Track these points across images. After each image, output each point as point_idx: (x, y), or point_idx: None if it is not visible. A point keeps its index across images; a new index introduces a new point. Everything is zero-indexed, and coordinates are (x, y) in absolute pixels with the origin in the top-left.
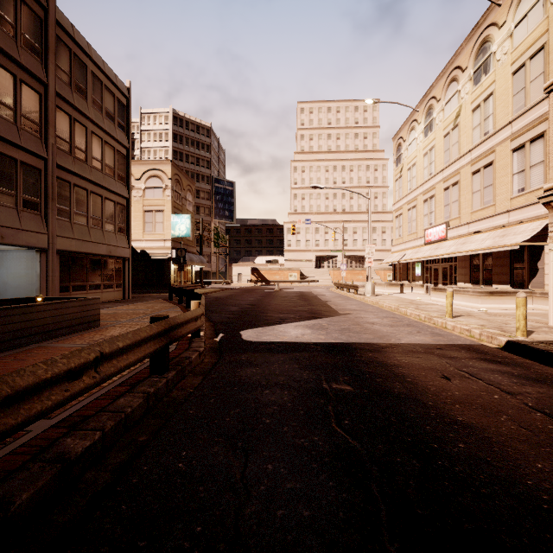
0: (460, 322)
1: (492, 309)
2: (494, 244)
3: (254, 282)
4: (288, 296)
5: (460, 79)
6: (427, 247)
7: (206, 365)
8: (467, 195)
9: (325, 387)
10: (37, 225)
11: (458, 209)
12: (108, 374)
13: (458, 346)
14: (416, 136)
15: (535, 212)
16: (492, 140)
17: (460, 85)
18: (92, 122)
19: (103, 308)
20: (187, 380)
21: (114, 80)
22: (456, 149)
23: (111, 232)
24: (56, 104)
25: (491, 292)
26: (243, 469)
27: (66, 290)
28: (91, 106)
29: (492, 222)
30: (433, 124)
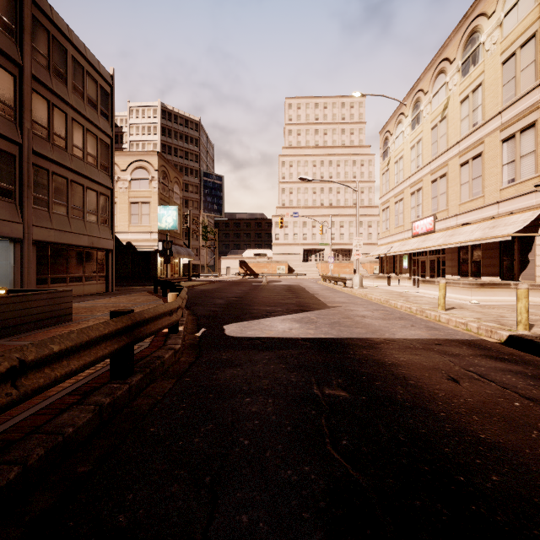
0: (454, 315)
1: (483, 302)
2: (484, 235)
3: (242, 275)
4: (275, 289)
5: (448, 71)
6: (414, 240)
7: (181, 366)
8: (455, 187)
9: (316, 393)
10: (11, 214)
11: (446, 201)
12: (33, 388)
13: (457, 341)
14: (403, 129)
15: (526, 202)
16: (481, 131)
17: (448, 77)
18: (72, 108)
19: (82, 301)
20: (157, 384)
21: (97, 67)
22: (444, 141)
23: (93, 223)
24: (33, 87)
25: (482, 284)
26: (207, 524)
27: (44, 283)
28: (71, 92)
29: (481, 214)
30: (420, 117)
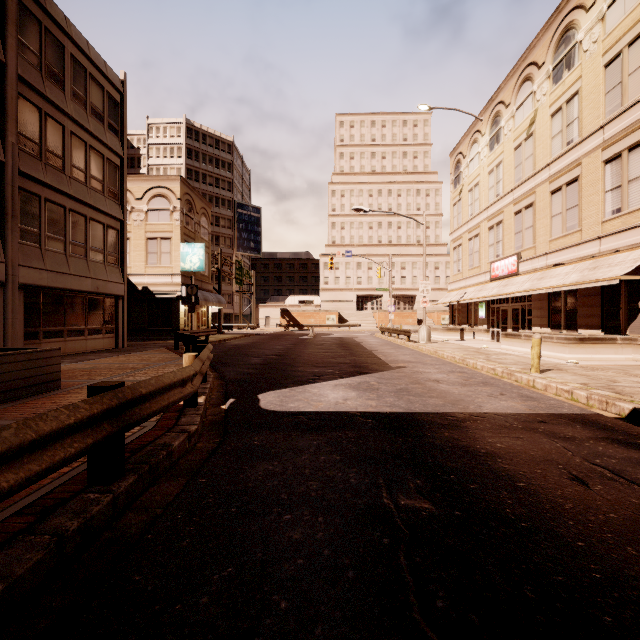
0: (553, 380)
1: (583, 361)
2: (583, 278)
3: (284, 327)
4: (324, 344)
5: (536, 78)
6: (493, 284)
7: (197, 456)
8: (545, 220)
9: (387, 504)
10: None
11: (533, 237)
12: None
13: (566, 416)
14: (479, 150)
15: (636, 237)
16: (578, 150)
17: (536, 85)
18: (71, 119)
19: (81, 361)
20: (159, 488)
21: (103, 69)
22: (530, 163)
23: (98, 263)
24: (19, 91)
25: (581, 339)
26: None
27: (35, 337)
28: (70, 99)
29: (578, 252)
30: (500, 135)
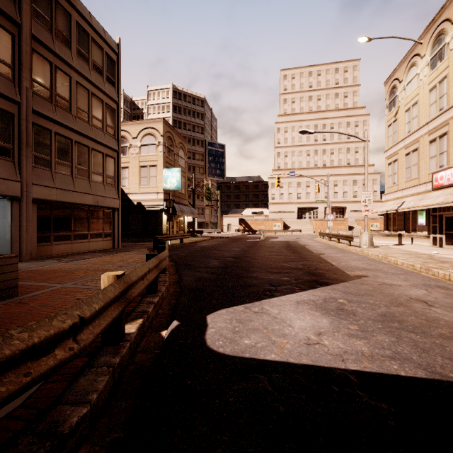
0: None
1: None
2: None
3: (241, 232)
4: (274, 247)
5: None
6: (437, 193)
7: None
8: None
9: None
10: (8, 172)
11: None
12: None
13: None
14: (417, 71)
15: None
16: None
17: None
18: (76, 72)
19: (75, 261)
20: None
21: (102, 34)
22: None
23: (98, 183)
24: (33, 48)
25: None
26: None
27: (47, 240)
28: (75, 56)
29: None
30: (445, 51)
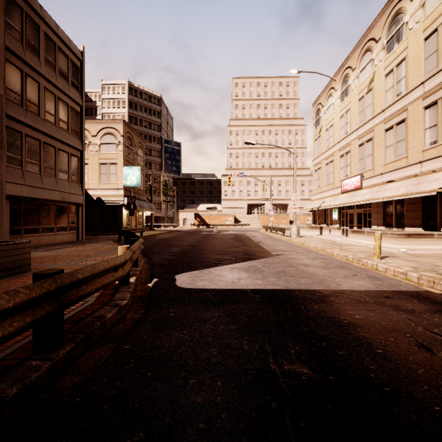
0: (391, 264)
1: (410, 250)
2: (409, 191)
3: (197, 226)
4: (224, 238)
5: (374, 49)
6: (343, 195)
7: (125, 325)
8: (381, 150)
9: (273, 369)
10: None
11: (372, 162)
12: None
13: (405, 293)
14: (333, 101)
15: None
16: (405, 100)
17: (374, 55)
18: (44, 78)
19: (50, 250)
20: (93, 352)
21: (67, 43)
22: (370, 110)
23: (64, 180)
24: (6, 57)
25: (408, 234)
26: None
27: (18, 233)
28: (43, 64)
29: (405, 172)
30: (348, 90)
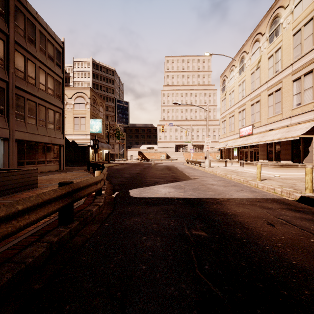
0: (266, 184)
1: (282, 175)
2: (283, 136)
3: (140, 160)
4: (159, 168)
5: (261, 40)
6: (241, 139)
7: (103, 215)
8: (265, 108)
9: (187, 233)
10: (2, 123)
11: (259, 116)
12: (4, 234)
13: (270, 199)
14: (234, 74)
15: (307, 117)
16: (280, 75)
17: (261, 44)
18: (39, 61)
19: (44, 175)
20: (88, 227)
21: (53, 36)
22: (258, 81)
23: (51, 129)
24: (15, 48)
25: (281, 165)
26: None
27: (22, 164)
28: (38, 51)
29: (281, 124)
30: (244, 67)
